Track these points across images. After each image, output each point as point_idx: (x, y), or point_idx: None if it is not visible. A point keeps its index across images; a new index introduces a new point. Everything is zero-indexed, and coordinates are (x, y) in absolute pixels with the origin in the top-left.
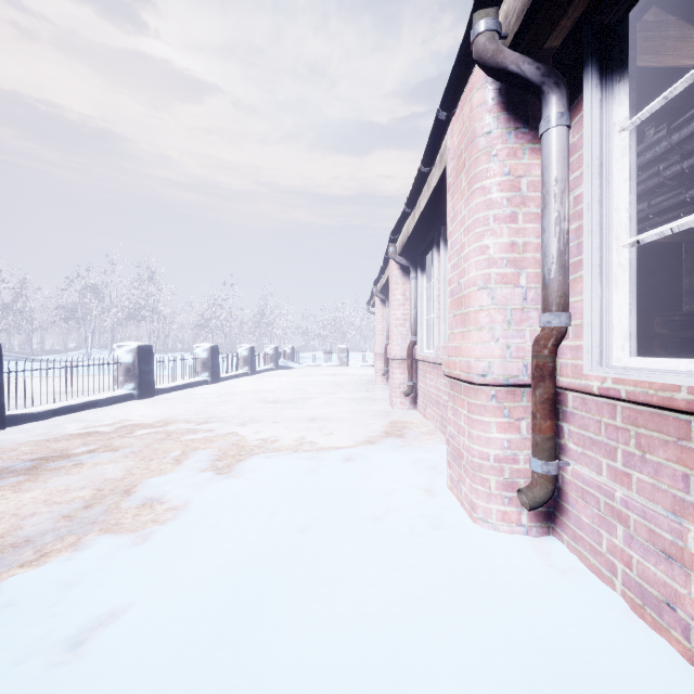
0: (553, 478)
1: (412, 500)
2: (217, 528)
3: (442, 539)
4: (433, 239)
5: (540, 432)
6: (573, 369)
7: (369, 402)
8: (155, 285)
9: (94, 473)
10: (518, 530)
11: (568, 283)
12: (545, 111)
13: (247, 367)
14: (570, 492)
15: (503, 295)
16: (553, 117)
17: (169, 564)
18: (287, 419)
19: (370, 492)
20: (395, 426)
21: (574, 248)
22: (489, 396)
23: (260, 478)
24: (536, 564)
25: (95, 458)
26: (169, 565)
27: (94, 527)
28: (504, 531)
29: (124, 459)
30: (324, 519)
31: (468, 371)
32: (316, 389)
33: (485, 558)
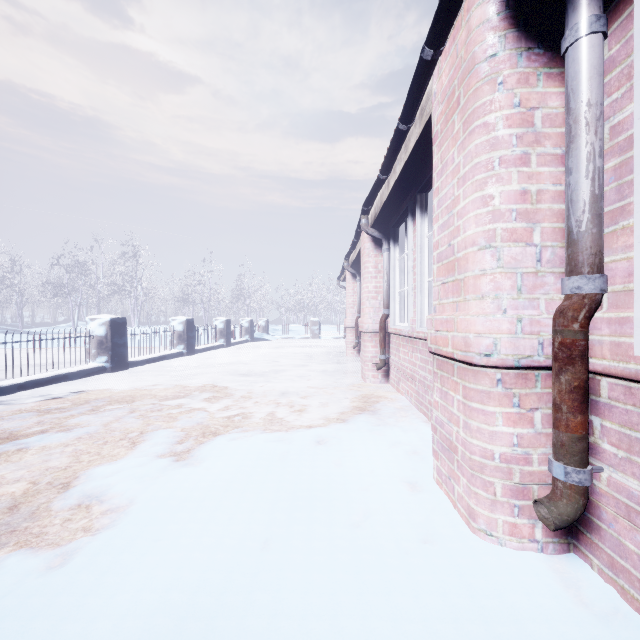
0: (585, 490)
1: (395, 499)
2: (158, 543)
3: (438, 561)
4: (407, 208)
5: (567, 429)
6: (613, 348)
7: (340, 375)
8: (138, 262)
9: (38, 460)
10: (531, 547)
11: (603, 237)
12: (573, 17)
13: (223, 339)
14: (605, 506)
15: (512, 255)
16: (585, 22)
17: (83, 607)
18: (258, 393)
19: (345, 488)
20: (368, 402)
21: (611, 193)
22: (494, 380)
23: (221, 468)
24: (567, 605)
25: (44, 441)
26: (83, 609)
27: (11, 539)
28: (513, 548)
29: (76, 441)
30: (291, 529)
31: (466, 349)
32: (288, 361)
33: (498, 596)
